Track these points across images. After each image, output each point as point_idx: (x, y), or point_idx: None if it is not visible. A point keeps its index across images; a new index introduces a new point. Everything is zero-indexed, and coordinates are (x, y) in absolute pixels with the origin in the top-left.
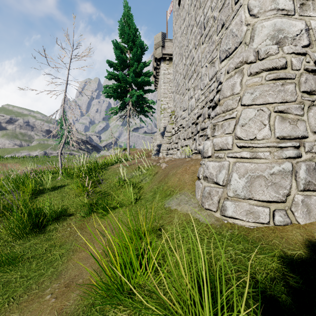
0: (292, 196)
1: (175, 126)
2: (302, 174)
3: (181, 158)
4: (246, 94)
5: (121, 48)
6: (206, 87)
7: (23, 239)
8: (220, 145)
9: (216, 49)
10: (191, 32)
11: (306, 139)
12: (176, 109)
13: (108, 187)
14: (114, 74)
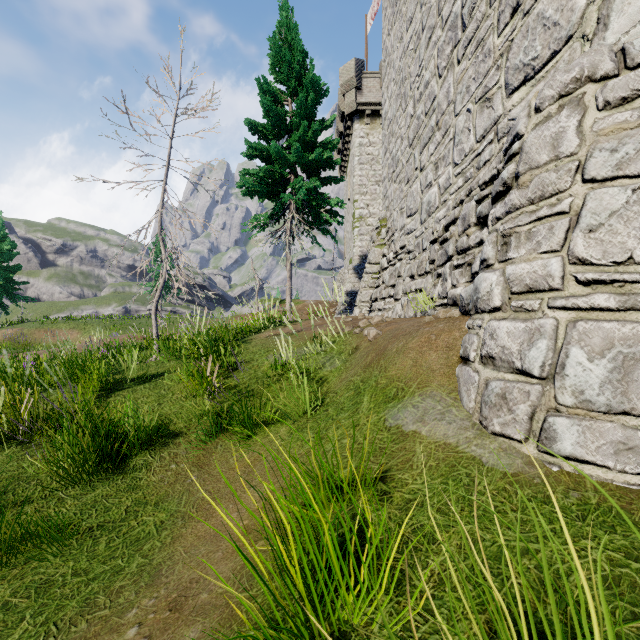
0: None
1: (389, 250)
2: None
3: (408, 318)
4: (597, 152)
5: (275, 93)
6: (467, 158)
7: (82, 486)
8: (528, 281)
9: (495, 67)
10: (429, 42)
11: None
12: (389, 214)
13: (253, 378)
14: (261, 148)
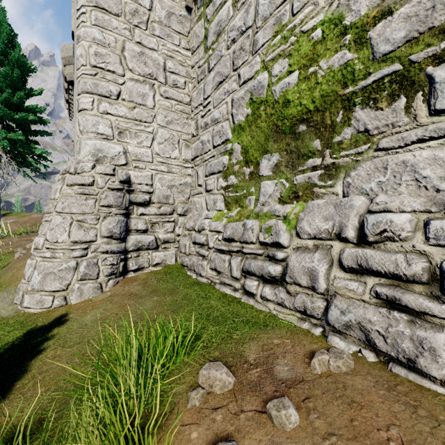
0: (72, 285)
1: None
2: (82, 269)
3: None
4: (60, 202)
5: None
6: None
7: None
8: (37, 245)
9: None
10: None
11: (95, 243)
12: None
13: None
14: None
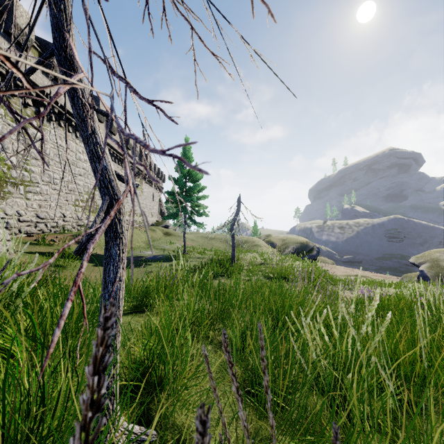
0: None
1: None
2: None
3: None
4: None
5: None
6: None
7: None
8: None
9: None
10: None
11: None
12: None
13: None
14: None
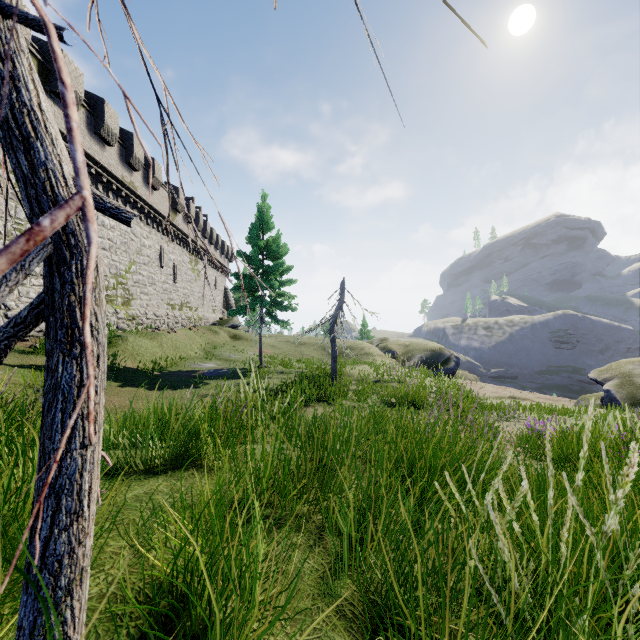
0: None
1: None
2: None
3: None
4: None
5: None
6: None
7: None
8: None
9: None
10: None
11: None
12: None
13: None
14: None
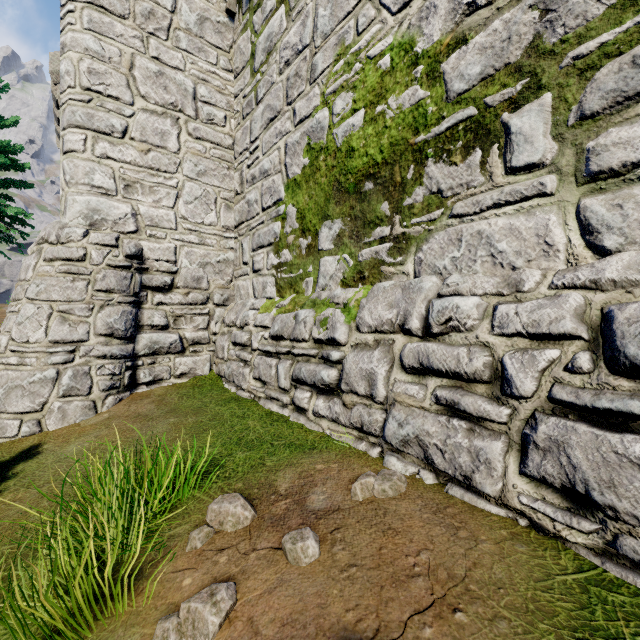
0: (50, 404)
1: None
2: (65, 380)
3: None
4: (33, 284)
5: None
6: None
7: None
8: None
9: None
10: None
11: (86, 343)
12: None
13: None
14: None
